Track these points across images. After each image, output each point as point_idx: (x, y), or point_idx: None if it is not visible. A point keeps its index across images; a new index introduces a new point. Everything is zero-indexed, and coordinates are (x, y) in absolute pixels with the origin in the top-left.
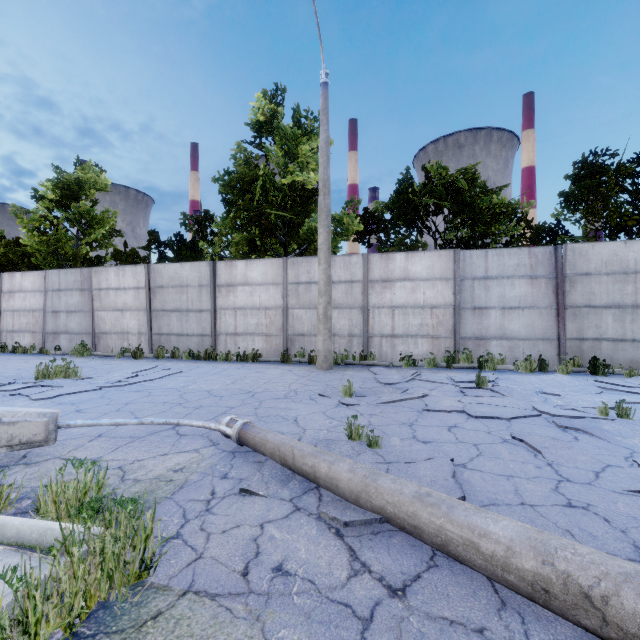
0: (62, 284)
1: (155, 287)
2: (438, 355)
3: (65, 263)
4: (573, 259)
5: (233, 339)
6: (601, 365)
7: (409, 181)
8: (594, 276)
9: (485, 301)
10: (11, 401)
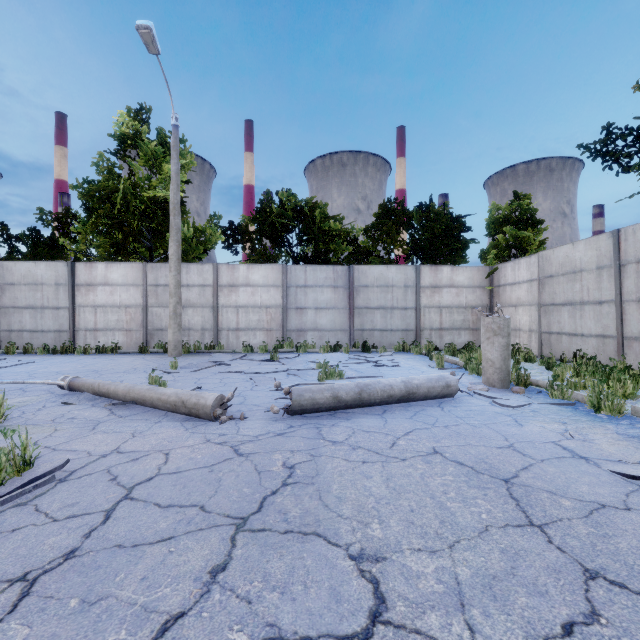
0: None
1: (4, 284)
2: (271, 343)
3: None
4: (358, 276)
5: (93, 334)
6: (367, 346)
7: (270, 201)
8: (370, 288)
9: (304, 303)
10: None
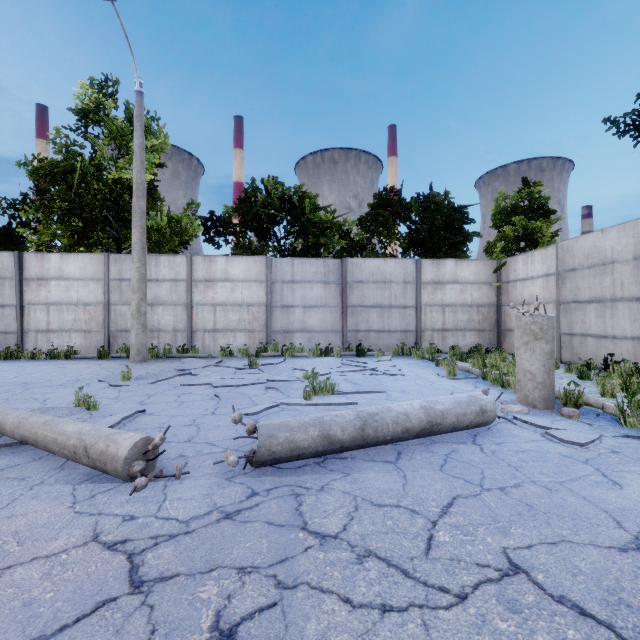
0: None
1: None
2: (254, 346)
3: None
4: (352, 270)
5: (45, 336)
6: (362, 349)
7: (255, 191)
8: (365, 283)
9: (291, 301)
10: None
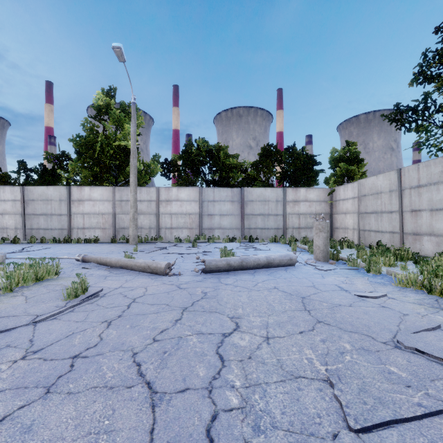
0: None
1: (28, 200)
2: (192, 237)
3: None
4: (247, 194)
5: (82, 231)
6: (252, 238)
7: (191, 145)
8: (254, 202)
9: (213, 212)
10: None
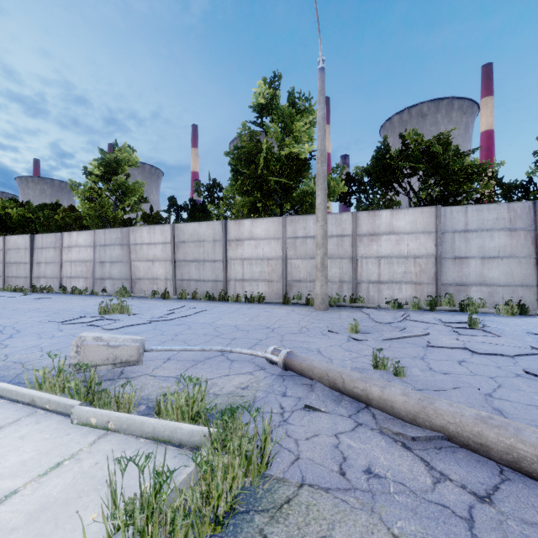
0: (107, 240)
1: (178, 242)
2: (421, 299)
3: (107, 224)
4: None
5: (241, 284)
6: None
7: (386, 148)
8: None
9: (465, 251)
10: (90, 330)
